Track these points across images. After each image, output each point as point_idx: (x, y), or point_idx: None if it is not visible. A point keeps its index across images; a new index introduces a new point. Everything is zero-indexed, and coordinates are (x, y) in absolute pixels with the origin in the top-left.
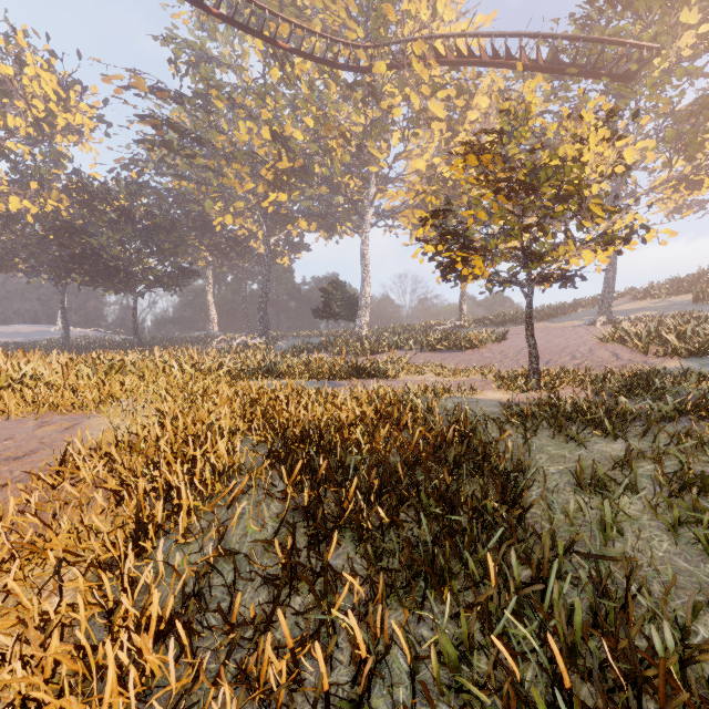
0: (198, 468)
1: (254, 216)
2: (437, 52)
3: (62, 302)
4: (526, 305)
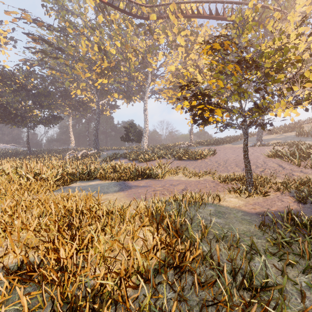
0: None
1: (91, 91)
2: (181, 11)
3: None
4: (244, 140)
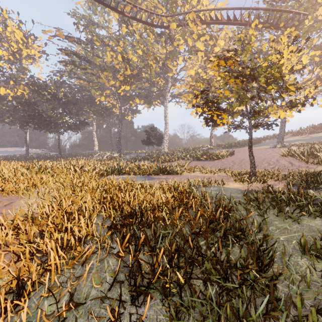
0: (65, 238)
1: (114, 97)
2: (200, 18)
3: (25, 137)
4: (249, 138)
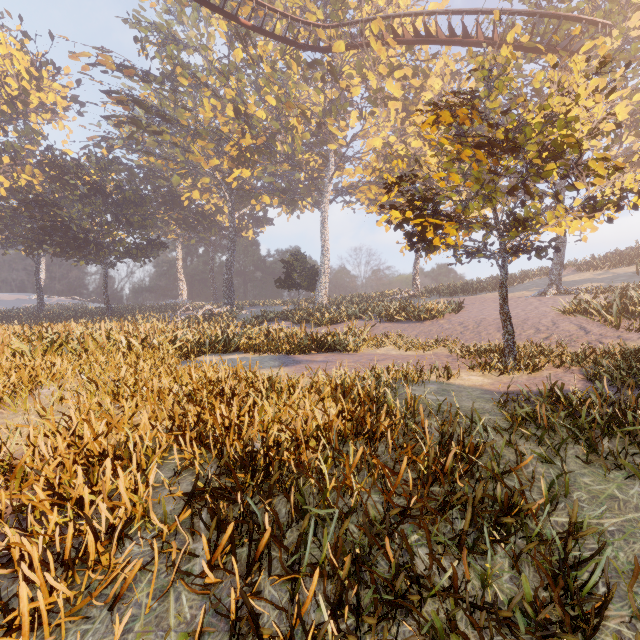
0: (70, 536)
1: (220, 192)
2: (394, 31)
3: (37, 272)
4: (501, 277)
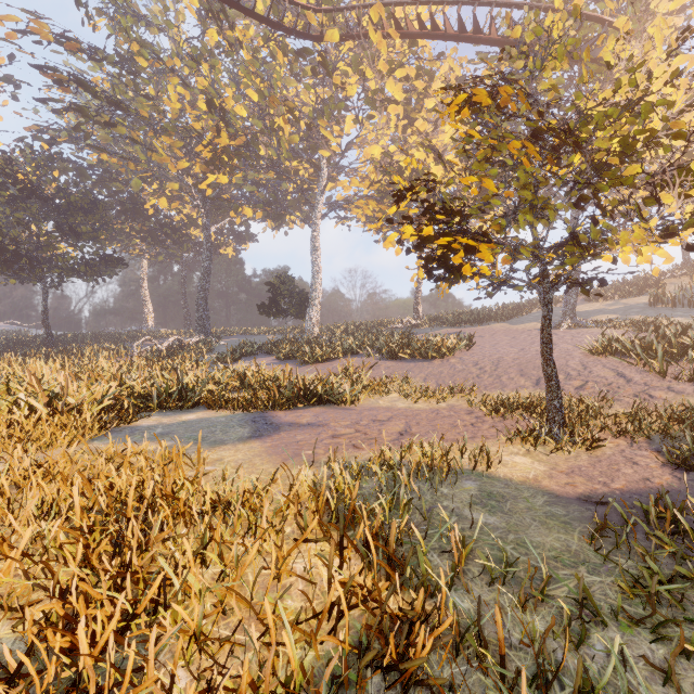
0: None
1: (193, 201)
2: (396, 22)
3: None
4: (543, 317)
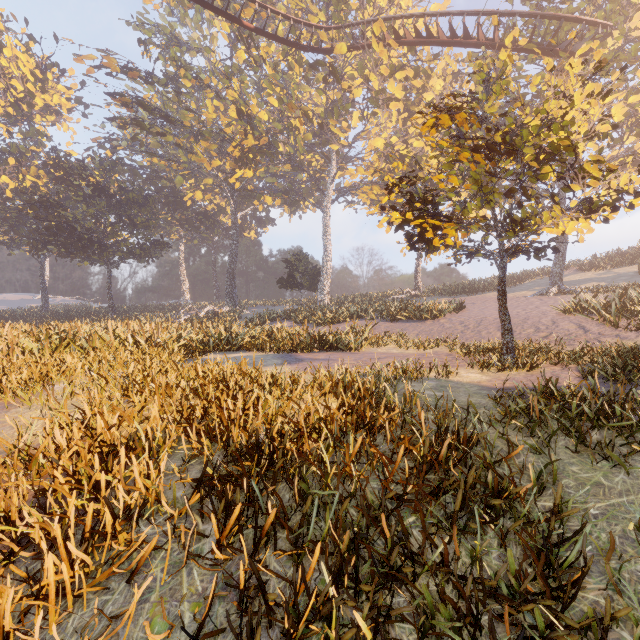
0: (90, 515)
1: (222, 192)
2: (395, 33)
3: (42, 273)
4: (499, 276)
